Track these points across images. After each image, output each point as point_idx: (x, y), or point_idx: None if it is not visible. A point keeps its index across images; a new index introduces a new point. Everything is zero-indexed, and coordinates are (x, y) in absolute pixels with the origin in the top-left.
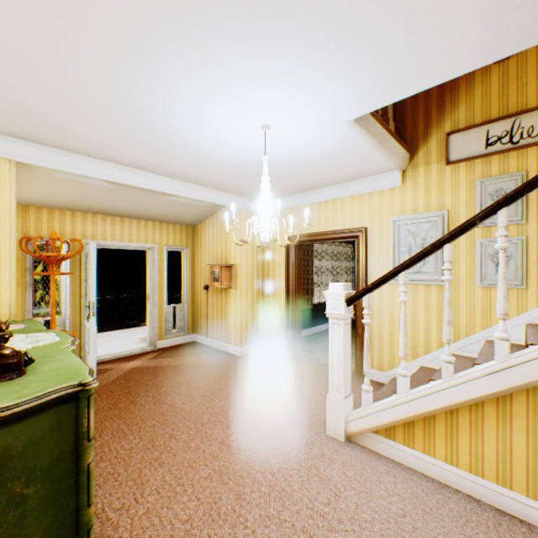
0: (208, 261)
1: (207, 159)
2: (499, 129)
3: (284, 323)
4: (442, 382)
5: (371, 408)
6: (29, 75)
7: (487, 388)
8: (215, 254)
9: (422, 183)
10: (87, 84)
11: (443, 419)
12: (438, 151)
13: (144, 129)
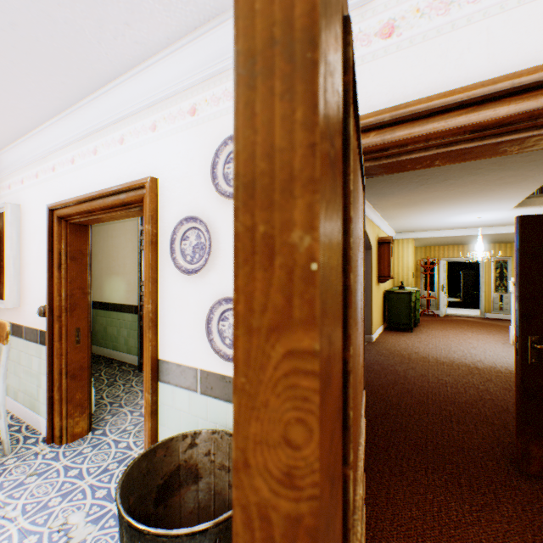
0: None
1: (475, 223)
2: None
3: None
4: None
5: None
6: (408, 227)
7: None
8: None
9: None
10: (419, 225)
11: None
12: None
13: (441, 225)
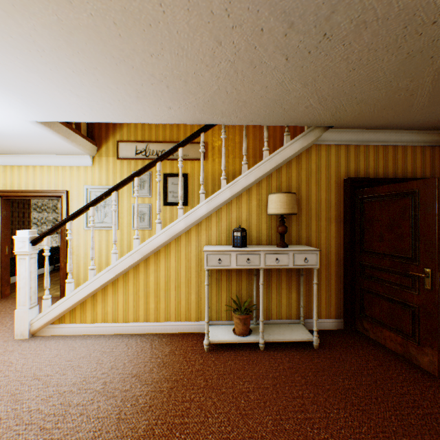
0: None
1: None
2: (142, 147)
3: None
4: (89, 281)
5: (49, 309)
6: None
7: (108, 278)
8: None
9: (105, 167)
10: None
11: (91, 301)
12: (114, 150)
13: None
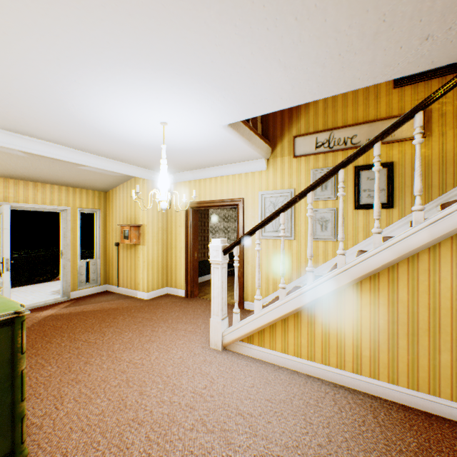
0: (119, 222)
1: (117, 140)
2: (323, 137)
3: (184, 271)
4: (279, 301)
5: (238, 324)
6: None
7: (302, 302)
8: (126, 216)
9: (279, 169)
10: (11, 79)
11: (280, 325)
12: (289, 148)
13: (61, 115)
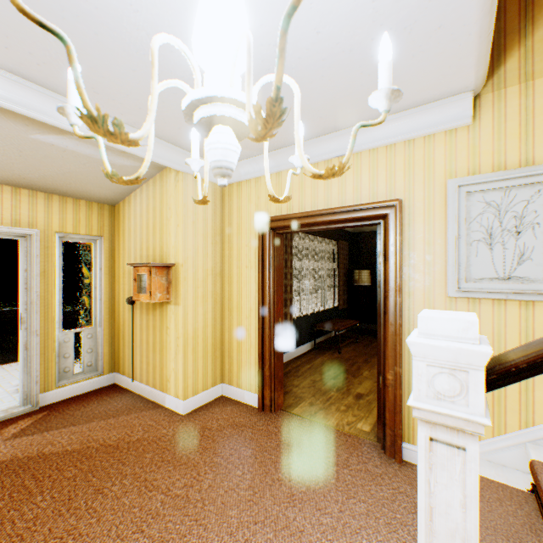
0: (134, 260)
1: None
2: None
3: (256, 356)
4: None
5: None
6: None
7: None
8: (145, 247)
9: (515, 115)
10: None
11: None
12: None
13: None
